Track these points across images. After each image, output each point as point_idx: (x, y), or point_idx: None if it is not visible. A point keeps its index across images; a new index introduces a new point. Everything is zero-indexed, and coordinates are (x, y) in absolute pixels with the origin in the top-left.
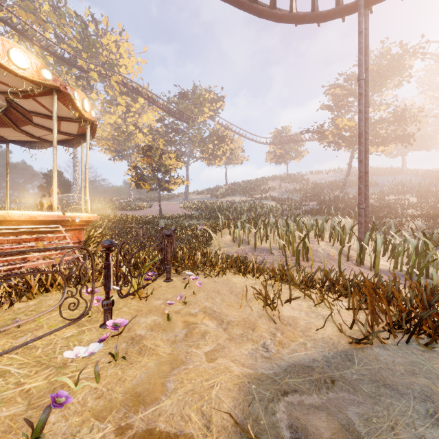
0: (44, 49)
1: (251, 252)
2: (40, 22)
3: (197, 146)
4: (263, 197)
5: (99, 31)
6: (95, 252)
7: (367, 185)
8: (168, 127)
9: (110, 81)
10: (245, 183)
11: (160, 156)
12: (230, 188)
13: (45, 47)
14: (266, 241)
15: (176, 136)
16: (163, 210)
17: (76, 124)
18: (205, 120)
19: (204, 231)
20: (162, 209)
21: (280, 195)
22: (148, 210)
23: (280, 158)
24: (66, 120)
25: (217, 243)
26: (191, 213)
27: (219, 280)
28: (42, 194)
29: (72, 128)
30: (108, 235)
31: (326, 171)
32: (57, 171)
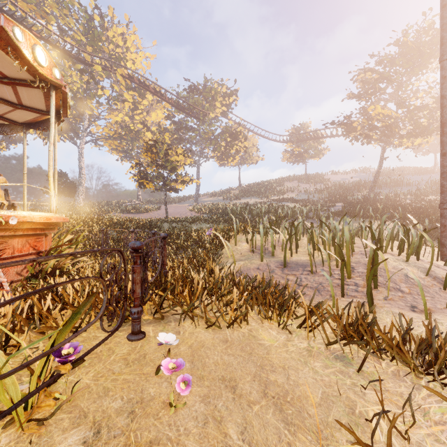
0: (44, 40)
1: (279, 268)
2: (42, 14)
3: (209, 144)
4: (281, 199)
5: (105, 23)
6: (58, 268)
7: (445, 172)
8: (177, 124)
9: (116, 75)
10: (260, 184)
11: (166, 153)
12: (244, 190)
13: (45, 38)
14: (297, 251)
15: (186, 134)
16: (171, 213)
17: (39, 92)
18: (217, 116)
19: (214, 237)
20: (170, 212)
21: (299, 197)
22: (155, 212)
23: (298, 156)
24: (21, 84)
25: (230, 254)
26: (200, 216)
27: (235, 335)
28: (4, 189)
29: (36, 100)
30: (94, 242)
31: (348, 171)
32: (62, 173)
